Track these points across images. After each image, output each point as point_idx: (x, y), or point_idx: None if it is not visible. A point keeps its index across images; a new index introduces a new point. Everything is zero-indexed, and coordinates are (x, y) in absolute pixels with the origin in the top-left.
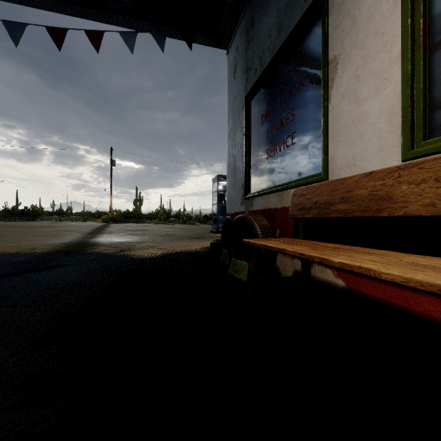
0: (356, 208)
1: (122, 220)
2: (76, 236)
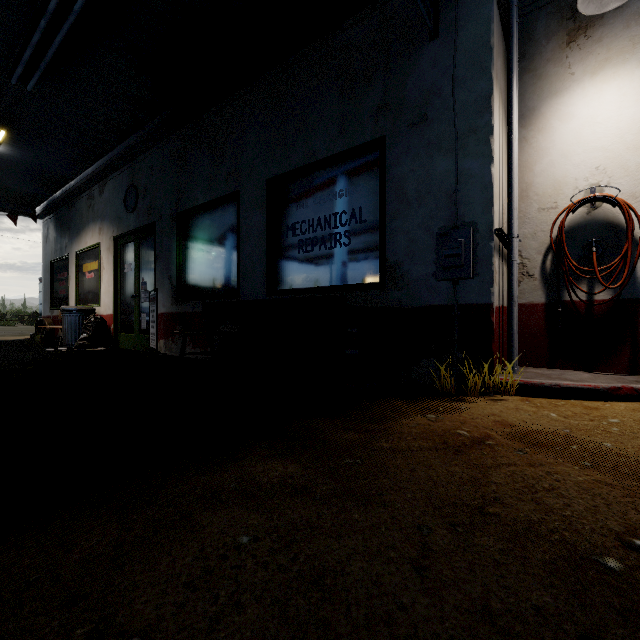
0: None
1: None
2: None
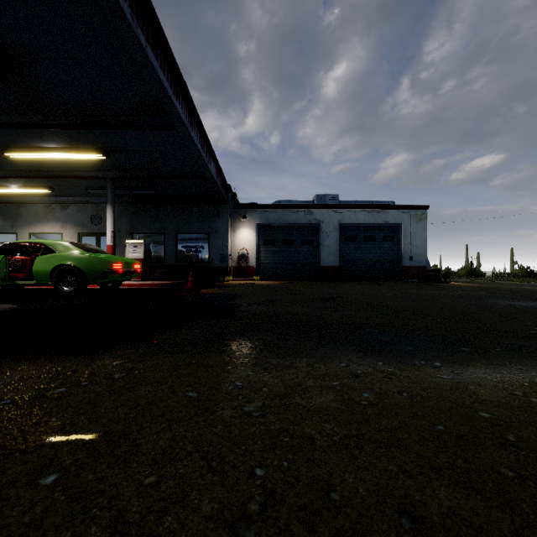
0: None
1: None
2: None
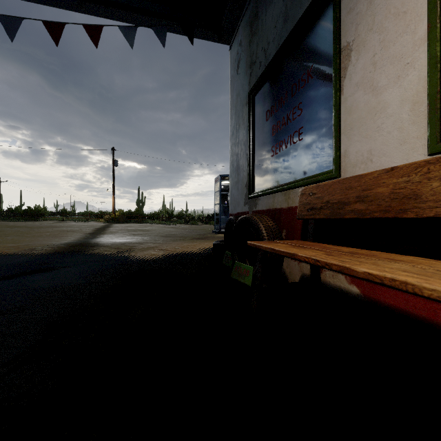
0: (375, 208)
1: (124, 220)
2: (77, 237)
